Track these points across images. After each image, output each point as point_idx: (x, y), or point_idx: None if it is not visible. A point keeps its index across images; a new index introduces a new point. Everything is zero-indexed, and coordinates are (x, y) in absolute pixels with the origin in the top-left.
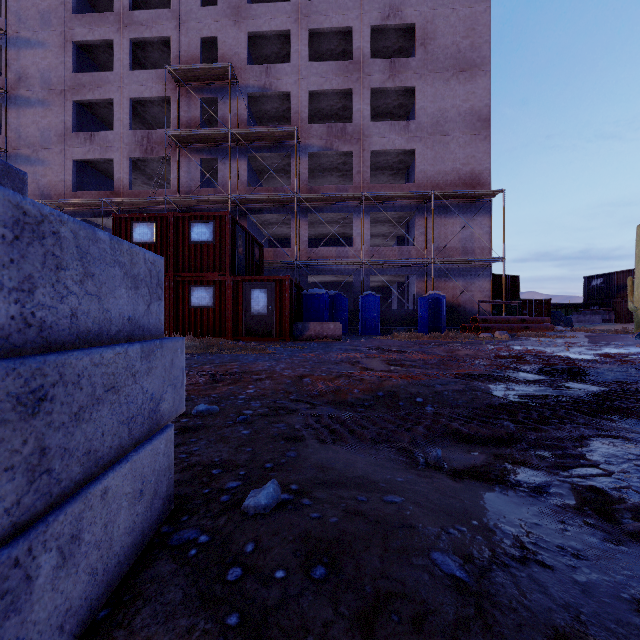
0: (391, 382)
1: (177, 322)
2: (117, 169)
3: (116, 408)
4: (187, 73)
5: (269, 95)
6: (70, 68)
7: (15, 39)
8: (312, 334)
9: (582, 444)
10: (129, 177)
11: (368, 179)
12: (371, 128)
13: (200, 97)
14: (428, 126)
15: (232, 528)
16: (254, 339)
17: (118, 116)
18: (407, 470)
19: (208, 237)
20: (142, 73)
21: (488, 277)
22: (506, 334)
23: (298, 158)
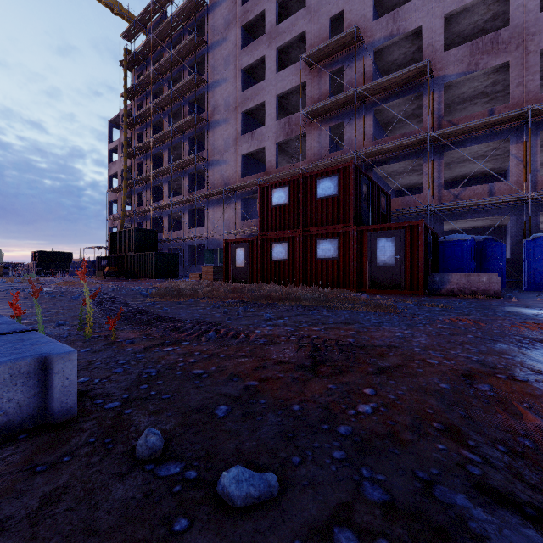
0: None
1: (305, 273)
2: (268, 154)
3: None
4: (318, 54)
5: (396, 42)
6: (240, 89)
7: (212, 84)
8: (454, 288)
9: None
10: (276, 158)
11: (536, 88)
12: (541, 20)
13: (329, 72)
14: None
15: None
16: (379, 291)
17: (268, 113)
18: None
19: (332, 191)
20: (284, 71)
21: None
22: None
23: (431, 94)
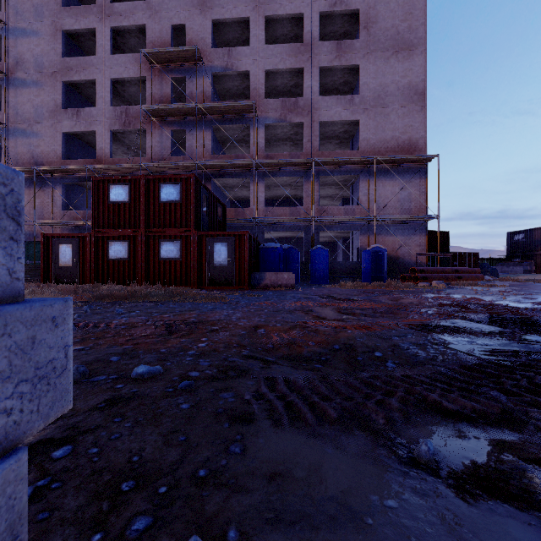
0: (346, 333)
1: (148, 272)
2: (100, 140)
3: None
4: (159, 56)
5: (231, 74)
6: (60, 53)
7: (13, 29)
8: (268, 283)
9: None
10: (110, 147)
11: (317, 147)
12: (320, 102)
13: (171, 77)
14: (370, 99)
15: None
16: (216, 288)
17: (100, 94)
18: (393, 478)
19: (175, 197)
20: (121, 57)
21: (424, 232)
22: (443, 283)
23: (256, 129)
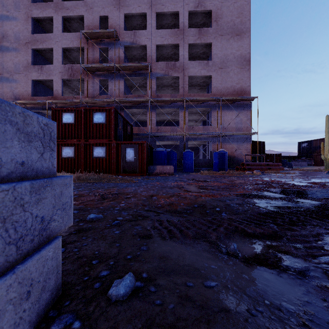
0: (201, 199)
1: (86, 165)
2: (55, 85)
3: (2, 233)
4: (92, 34)
5: (135, 46)
6: (30, 31)
7: (1, 15)
8: (158, 172)
9: (319, 239)
10: (61, 89)
11: (187, 91)
12: (189, 64)
13: (99, 47)
14: (218, 63)
15: (98, 314)
16: (127, 174)
17: (56, 57)
18: (216, 258)
19: (103, 120)
20: (68, 34)
21: (249, 142)
22: (259, 172)
23: (150, 79)
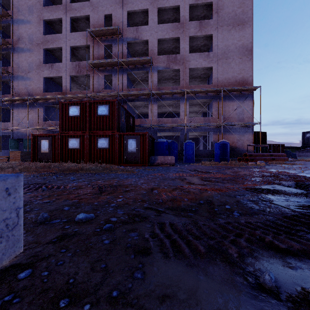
0: (207, 193)
1: (90, 156)
2: (64, 81)
3: None
4: (97, 32)
5: (138, 42)
6: (42, 33)
7: (17, 20)
8: (159, 162)
9: None
10: (69, 85)
11: (188, 83)
12: (189, 56)
13: (104, 44)
14: (219, 54)
15: None
16: (129, 165)
17: (64, 55)
18: (248, 301)
19: (106, 112)
20: (76, 33)
21: (251, 132)
22: (263, 162)
23: (152, 73)
